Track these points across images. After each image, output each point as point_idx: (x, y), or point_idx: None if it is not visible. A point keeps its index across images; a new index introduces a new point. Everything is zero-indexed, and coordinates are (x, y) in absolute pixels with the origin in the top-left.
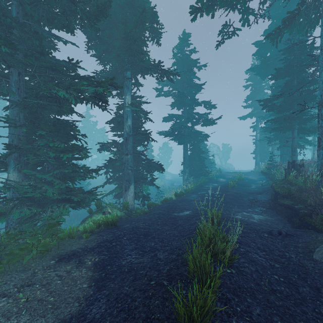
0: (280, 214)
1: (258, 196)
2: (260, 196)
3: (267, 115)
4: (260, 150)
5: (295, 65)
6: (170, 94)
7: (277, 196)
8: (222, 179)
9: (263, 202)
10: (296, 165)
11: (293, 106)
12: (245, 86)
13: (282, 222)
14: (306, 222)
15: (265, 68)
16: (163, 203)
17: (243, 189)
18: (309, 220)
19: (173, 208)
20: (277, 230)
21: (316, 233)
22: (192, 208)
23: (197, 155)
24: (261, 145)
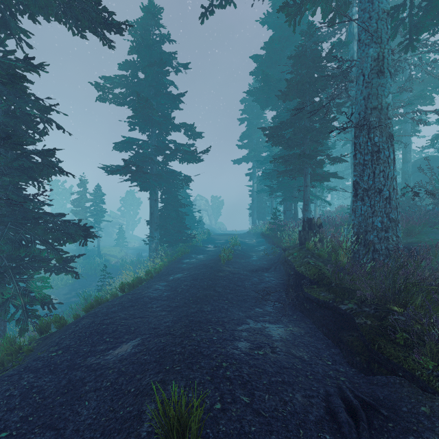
0: (311, 316)
1: (265, 276)
2: (267, 274)
3: (266, 160)
4: (257, 204)
5: (309, 82)
6: (125, 101)
7: (301, 281)
8: (211, 246)
9: (274, 287)
10: (314, 225)
11: (306, 141)
12: (240, 119)
13: (322, 341)
14: (389, 360)
15: (266, 93)
16: (88, 311)
17: (242, 262)
18: (393, 354)
19: (99, 333)
20: (337, 393)
21: (421, 393)
22: (147, 324)
23: (173, 210)
24: (258, 198)
